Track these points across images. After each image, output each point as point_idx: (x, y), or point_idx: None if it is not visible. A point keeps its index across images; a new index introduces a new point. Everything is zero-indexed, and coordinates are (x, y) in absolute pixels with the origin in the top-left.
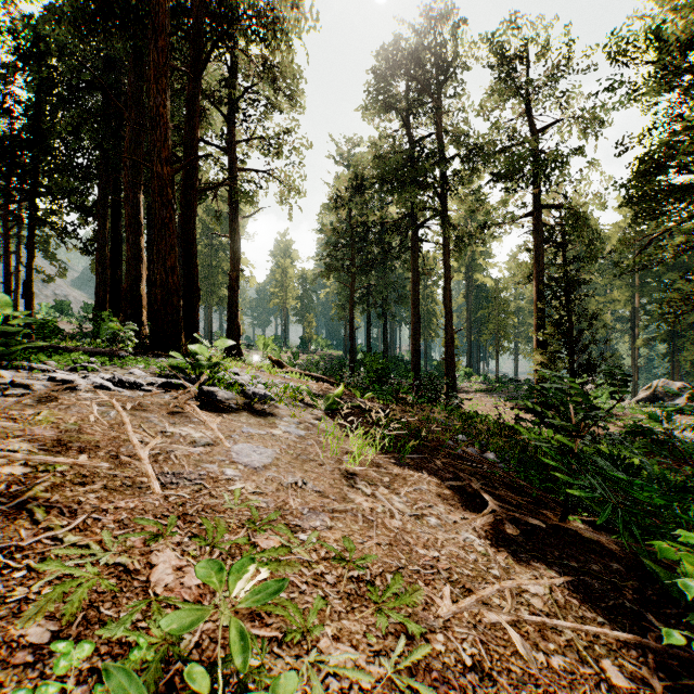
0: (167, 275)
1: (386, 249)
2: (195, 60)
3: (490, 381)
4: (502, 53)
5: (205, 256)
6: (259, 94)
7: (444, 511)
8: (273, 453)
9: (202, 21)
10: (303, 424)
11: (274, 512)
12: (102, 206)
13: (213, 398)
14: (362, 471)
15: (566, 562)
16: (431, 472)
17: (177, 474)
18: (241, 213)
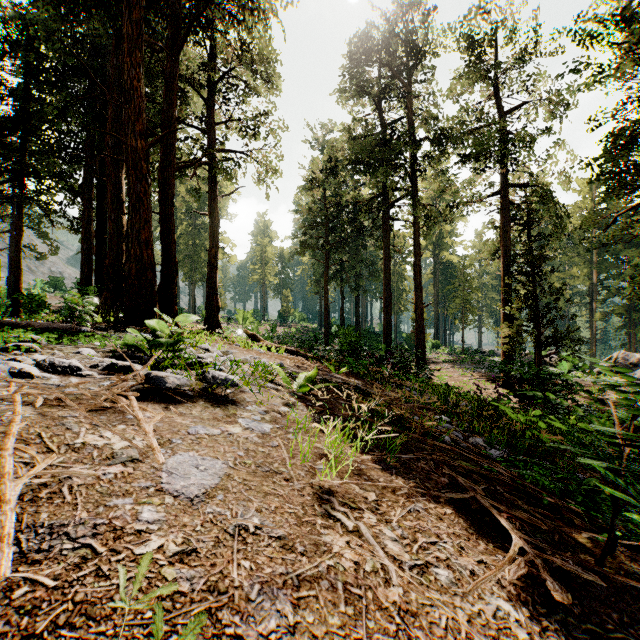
0: (141, 250)
1: (359, 228)
2: (173, 39)
3: (456, 352)
4: (471, 38)
5: (189, 235)
6: (237, 78)
7: (452, 549)
8: (223, 467)
9: (179, 1)
10: (269, 414)
11: (195, 617)
12: (87, 186)
13: (161, 385)
14: (341, 485)
15: (636, 637)
16: (422, 475)
17: (56, 527)
18: (221, 193)
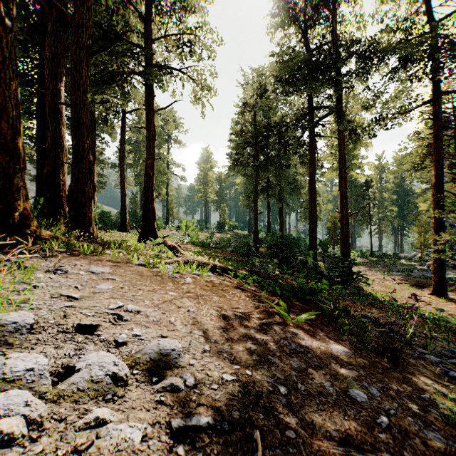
0: None
1: (286, 145)
2: None
3: (366, 255)
4: None
5: None
6: None
7: None
8: None
9: None
10: None
11: None
12: (42, 107)
13: None
14: None
15: None
16: None
17: None
18: (168, 123)
